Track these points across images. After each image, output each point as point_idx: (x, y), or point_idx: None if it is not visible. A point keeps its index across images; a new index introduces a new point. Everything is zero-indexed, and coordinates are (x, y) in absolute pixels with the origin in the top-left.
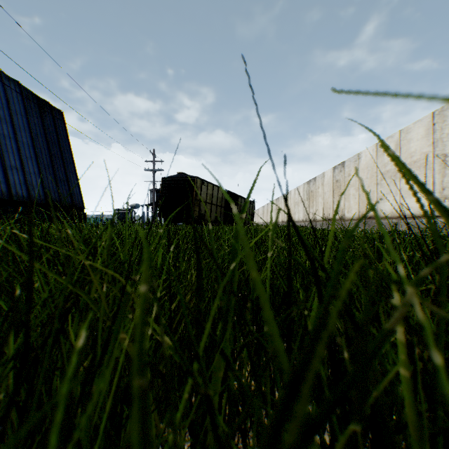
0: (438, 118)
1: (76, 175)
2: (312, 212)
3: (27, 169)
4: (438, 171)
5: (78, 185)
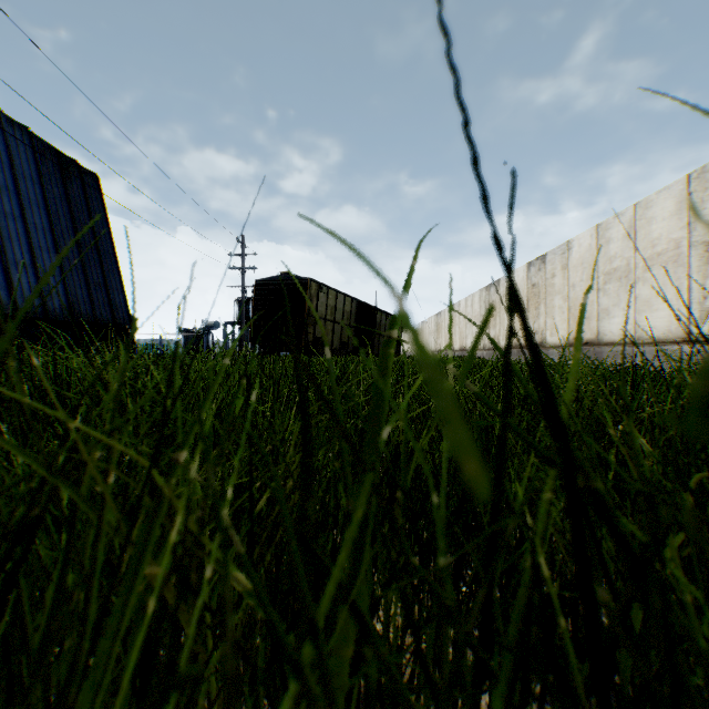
0: (696, 184)
1: (119, 276)
2: (494, 334)
3: (42, 266)
4: (696, 269)
5: (123, 292)
